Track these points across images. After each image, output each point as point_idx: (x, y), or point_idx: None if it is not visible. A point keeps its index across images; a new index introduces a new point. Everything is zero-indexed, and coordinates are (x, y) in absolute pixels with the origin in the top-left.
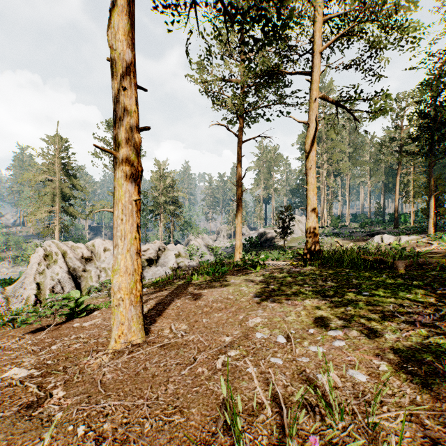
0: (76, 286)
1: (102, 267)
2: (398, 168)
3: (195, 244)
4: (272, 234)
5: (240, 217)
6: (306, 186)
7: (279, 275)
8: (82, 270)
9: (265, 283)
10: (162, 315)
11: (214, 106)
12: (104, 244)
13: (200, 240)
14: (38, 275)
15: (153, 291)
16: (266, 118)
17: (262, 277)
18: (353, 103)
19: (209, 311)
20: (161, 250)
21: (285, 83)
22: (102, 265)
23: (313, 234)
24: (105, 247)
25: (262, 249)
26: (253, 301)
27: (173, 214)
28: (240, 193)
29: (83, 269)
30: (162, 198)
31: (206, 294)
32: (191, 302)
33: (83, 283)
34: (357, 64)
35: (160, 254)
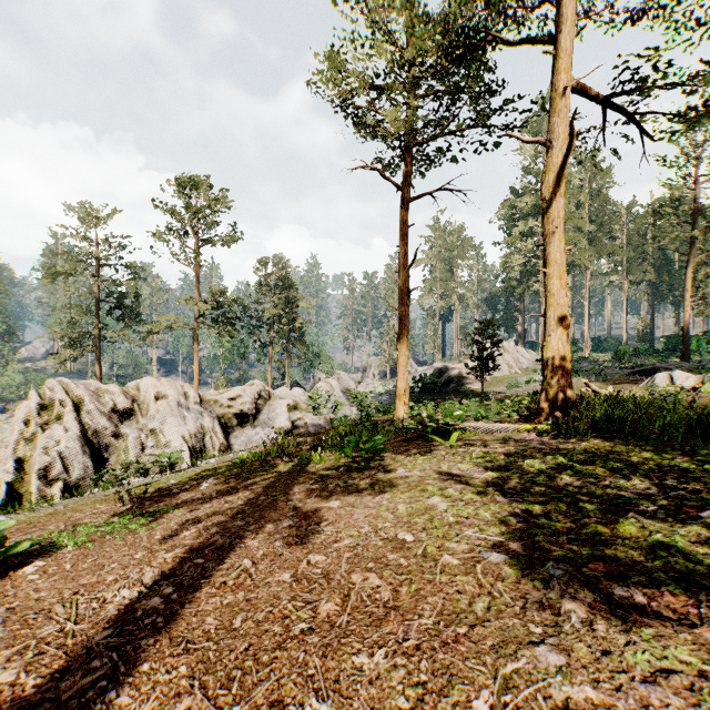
0: (97, 464)
1: (150, 429)
2: (690, 252)
3: (325, 388)
4: (459, 371)
5: (406, 338)
6: (545, 269)
7: (513, 459)
8: (112, 434)
9: (488, 484)
10: (176, 619)
11: (357, 132)
12: (157, 386)
13: (333, 381)
14: (24, 444)
15: (215, 493)
16: (452, 159)
17: (472, 464)
18: (651, 90)
19: (337, 621)
20: (263, 398)
21: (489, 90)
22: (149, 424)
23: (559, 367)
24: (159, 391)
25: (442, 398)
26: (487, 571)
27: (289, 337)
28: (405, 294)
29: (114, 432)
30: (270, 311)
31: (335, 517)
32: (289, 552)
33: (113, 459)
34: (659, 7)
35: (262, 404)
